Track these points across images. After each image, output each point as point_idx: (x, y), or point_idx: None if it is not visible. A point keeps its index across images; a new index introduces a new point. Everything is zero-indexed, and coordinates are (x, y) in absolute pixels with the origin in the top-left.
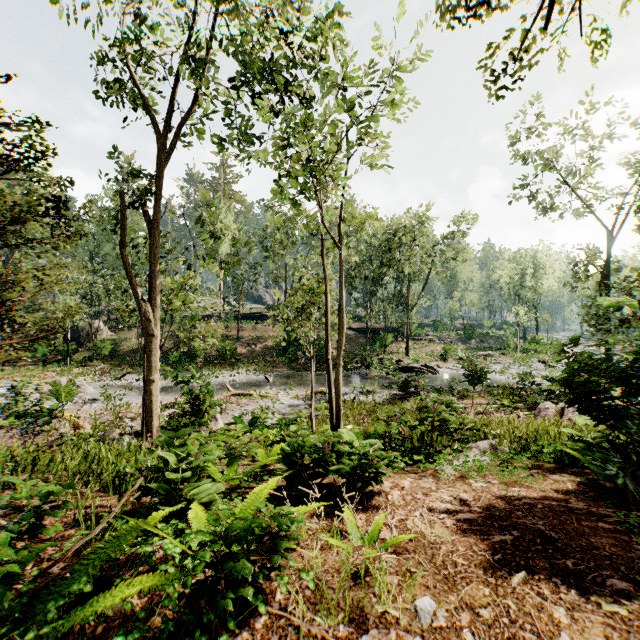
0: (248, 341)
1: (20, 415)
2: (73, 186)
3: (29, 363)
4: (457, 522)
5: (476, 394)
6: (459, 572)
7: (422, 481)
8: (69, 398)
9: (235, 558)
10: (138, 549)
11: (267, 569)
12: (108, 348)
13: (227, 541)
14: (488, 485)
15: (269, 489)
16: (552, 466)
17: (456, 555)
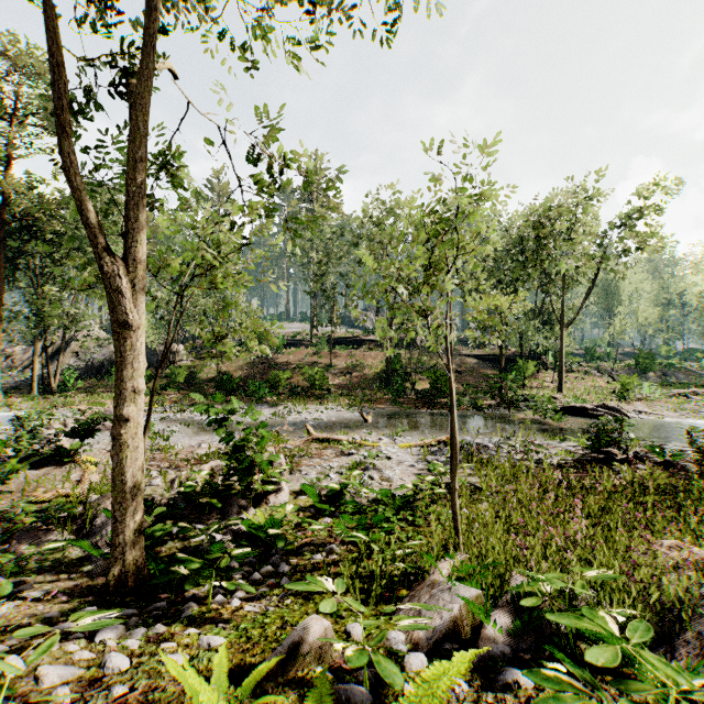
0: (342, 369)
1: (28, 456)
2: None
3: (106, 390)
4: None
5: None
6: None
7: None
8: (88, 435)
9: None
10: None
11: None
12: (183, 374)
13: None
14: None
15: None
16: None
17: None
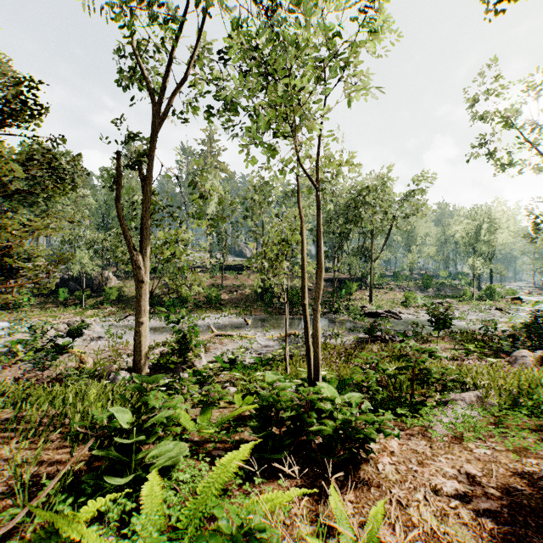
0: (230, 289)
1: (37, 350)
2: (62, 140)
3: (53, 306)
4: (476, 515)
5: (439, 339)
6: None
7: (412, 443)
8: (77, 336)
9: None
10: None
11: None
12: (115, 294)
13: None
14: (493, 453)
15: (238, 459)
16: None
17: None
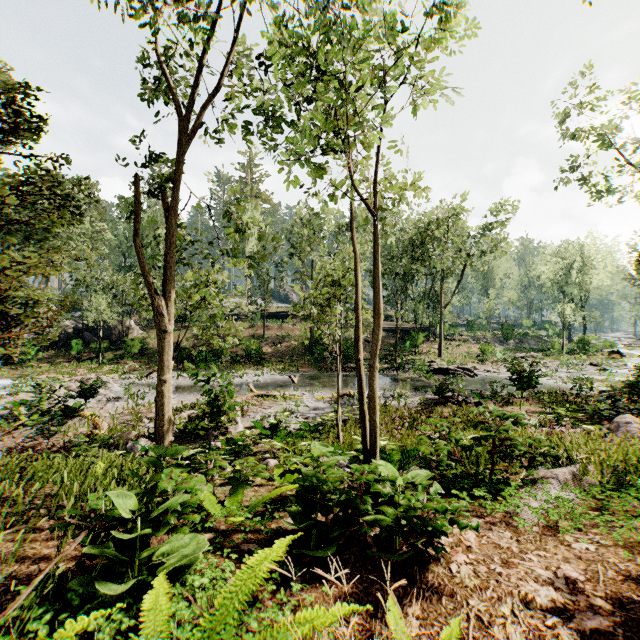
0: (274, 340)
1: (43, 413)
2: (65, 159)
3: (65, 360)
4: (581, 637)
5: (523, 400)
6: None
7: (494, 534)
8: (91, 396)
9: None
10: None
11: None
12: (137, 346)
13: None
14: (598, 548)
15: (270, 559)
16: None
17: None
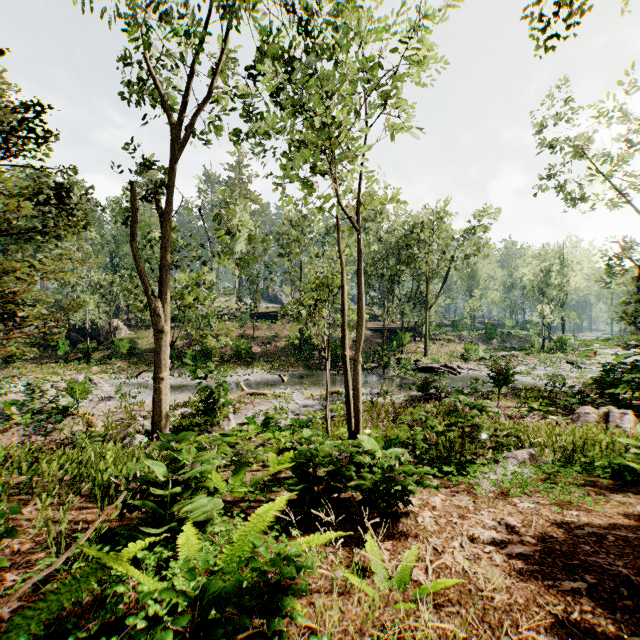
0: (263, 340)
1: (36, 412)
2: (74, 172)
3: (51, 361)
4: (508, 558)
5: (501, 396)
6: (525, 639)
7: (456, 499)
8: (84, 396)
9: (212, 636)
10: (106, 589)
11: (264, 634)
12: (126, 346)
13: (204, 605)
14: (537, 506)
15: (274, 509)
16: (609, 483)
17: (516, 611)
